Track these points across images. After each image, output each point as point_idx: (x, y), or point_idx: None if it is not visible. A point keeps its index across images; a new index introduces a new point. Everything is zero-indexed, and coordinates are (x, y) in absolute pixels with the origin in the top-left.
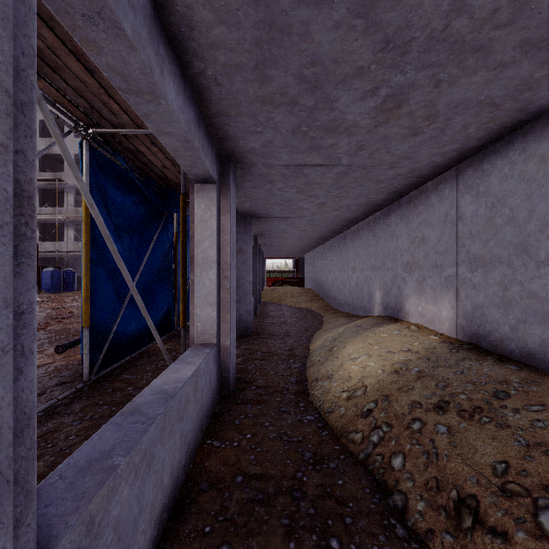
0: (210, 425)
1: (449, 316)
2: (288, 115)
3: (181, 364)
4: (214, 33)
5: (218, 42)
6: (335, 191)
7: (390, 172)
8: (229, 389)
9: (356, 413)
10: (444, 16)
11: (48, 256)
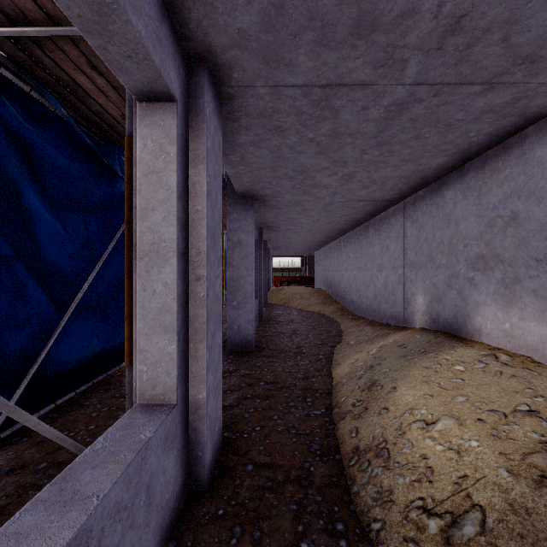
0: None
1: None
2: None
3: (48, 505)
4: None
5: None
6: (373, 151)
7: (477, 104)
8: (204, 480)
9: None
10: None
11: None
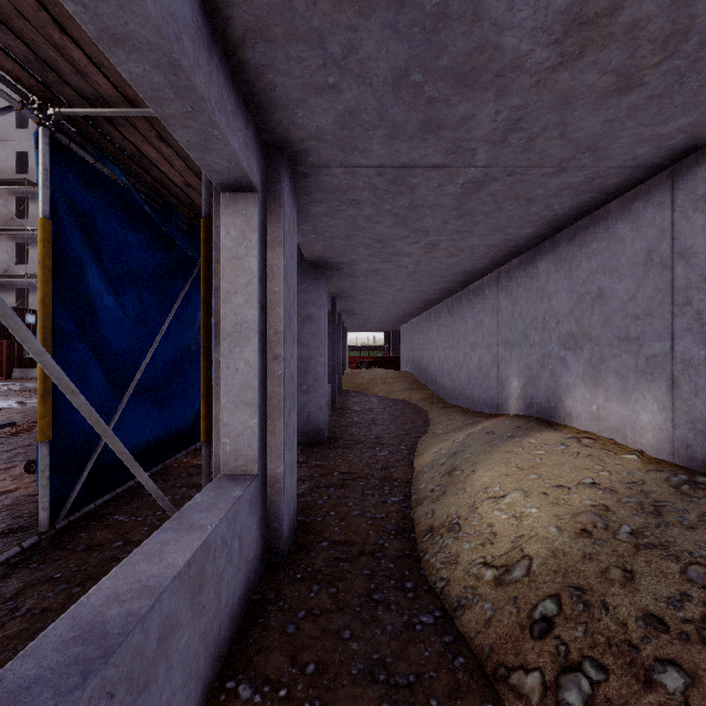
0: (239, 635)
1: (655, 424)
2: (388, 37)
3: (175, 529)
4: None
5: None
6: (456, 221)
7: (553, 182)
8: (282, 551)
9: (518, 619)
10: None
11: None
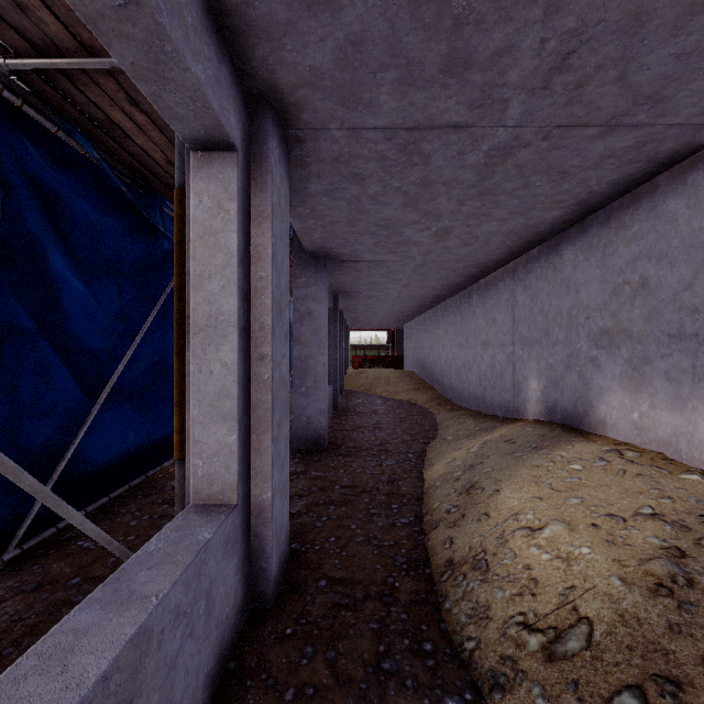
0: None
1: None
2: None
3: (104, 604)
4: None
5: None
6: (474, 202)
7: (596, 148)
8: (269, 596)
9: None
10: None
11: None
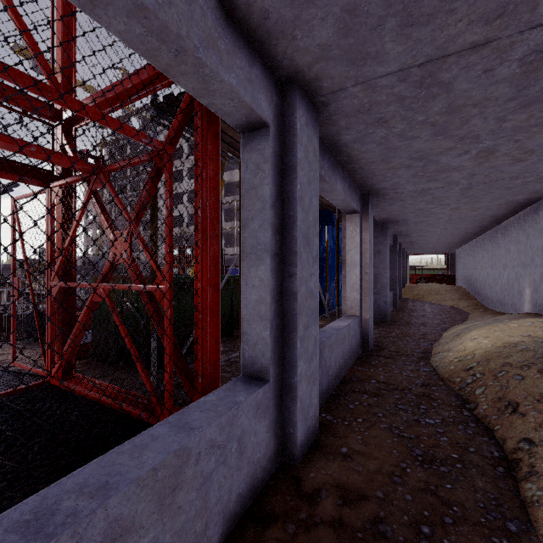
0: (356, 361)
1: None
2: (407, 171)
3: (340, 321)
4: (359, 156)
5: (361, 158)
6: (465, 199)
7: (516, 182)
8: (368, 348)
9: (461, 368)
10: (495, 124)
11: (230, 258)
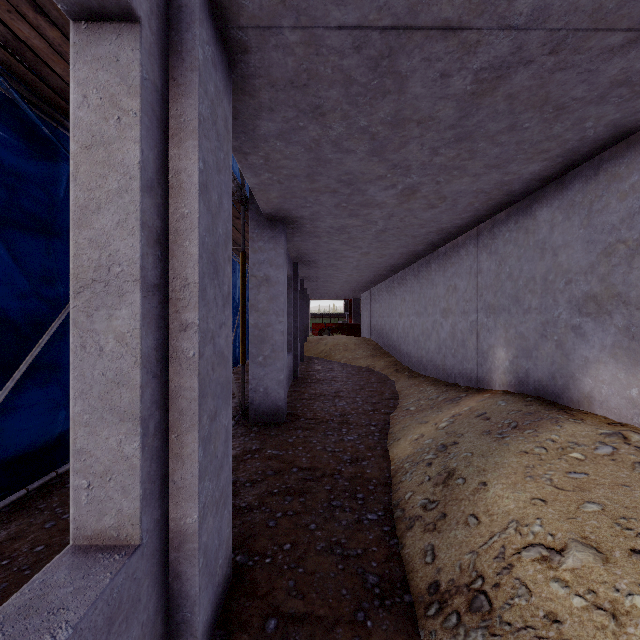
0: None
1: None
2: None
3: None
4: None
5: None
6: (448, 151)
7: (609, 70)
8: None
9: None
10: None
11: None
